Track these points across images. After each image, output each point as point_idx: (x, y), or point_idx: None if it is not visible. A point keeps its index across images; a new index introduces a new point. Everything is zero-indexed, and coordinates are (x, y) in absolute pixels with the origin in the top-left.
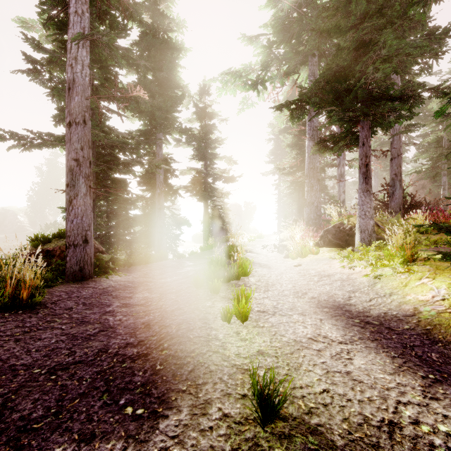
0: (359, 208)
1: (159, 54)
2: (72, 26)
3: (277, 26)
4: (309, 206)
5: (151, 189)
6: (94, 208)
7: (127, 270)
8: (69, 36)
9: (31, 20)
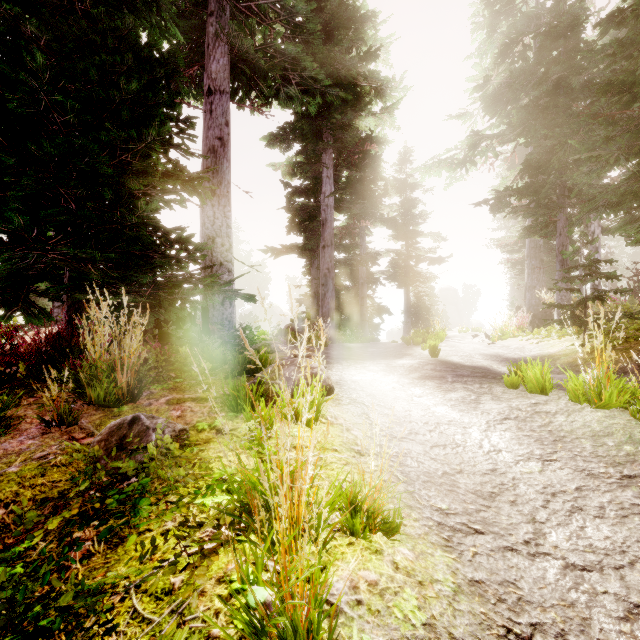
0: (556, 293)
1: (364, 154)
2: (325, 185)
3: (487, 102)
4: (530, 290)
5: (353, 278)
6: (318, 299)
7: (351, 343)
8: (323, 191)
9: (278, 163)
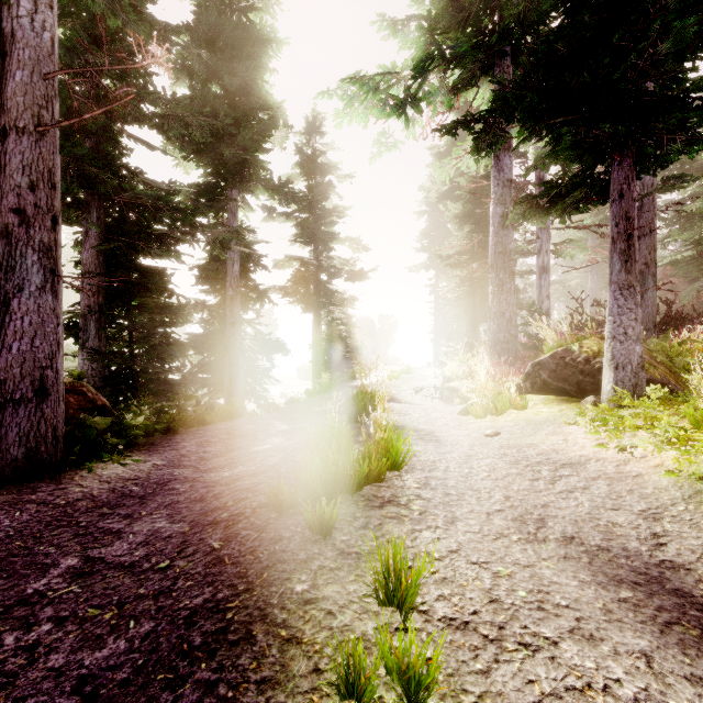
0: (613, 320)
1: (231, 47)
2: None
3: None
4: (496, 319)
5: (220, 289)
6: (102, 322)
7: (150, 446)
8: None
9: None
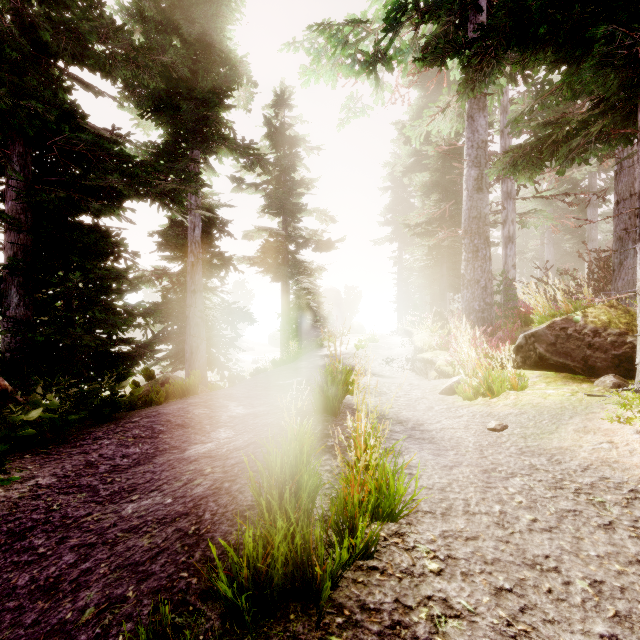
0: None
1: None
2: None
3: None
4: (471, 286)
5: (184, 256)
6: (29, 288)
7: (56, 446)
8: None
9: None
